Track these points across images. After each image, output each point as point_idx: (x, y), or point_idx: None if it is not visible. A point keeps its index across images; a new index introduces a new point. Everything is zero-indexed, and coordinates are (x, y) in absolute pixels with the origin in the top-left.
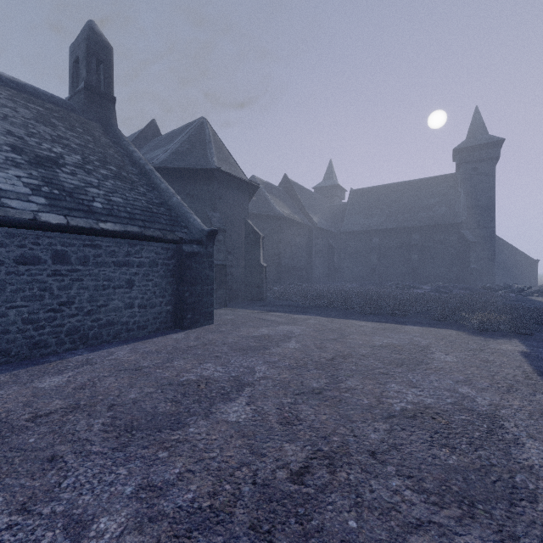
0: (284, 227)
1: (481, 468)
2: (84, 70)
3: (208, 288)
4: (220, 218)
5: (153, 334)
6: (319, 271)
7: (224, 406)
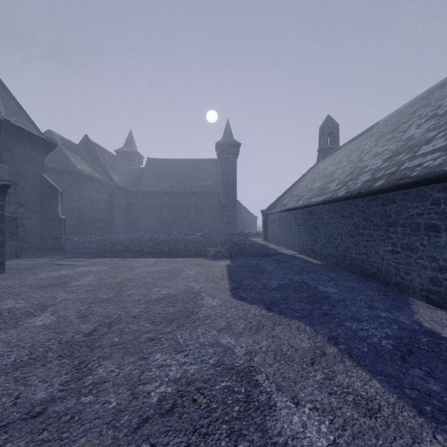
0: (85, 183)
1: (183, 310)
2: None
3: None
4: (9, 170)
5: None
6: (120, 223)
7: (30, 320)
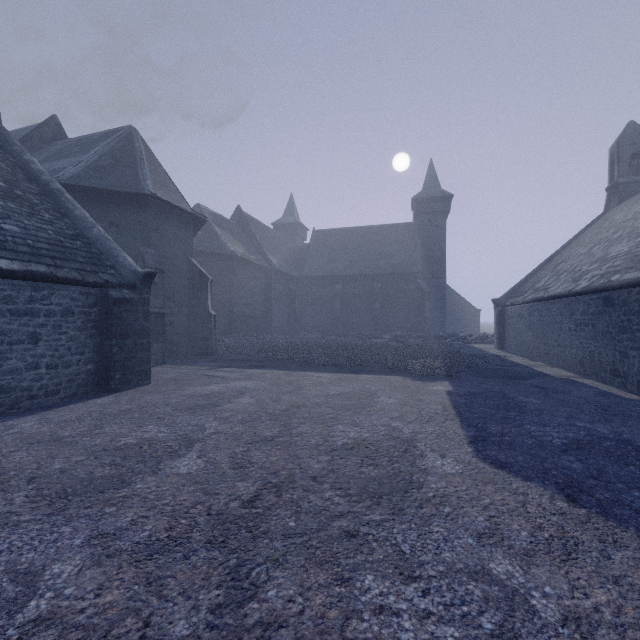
0: (237, 269)
1: (392, 475)
2: None
3: (143, 341)
4: (156, 256)
5: (68, 401)
6: (278, 320)
7: (173, 462)
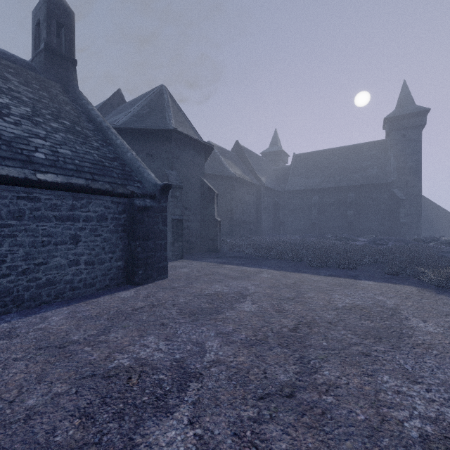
0: (236, 186)
1: None
2: (44, 32)
3: (161, 242)
4: (177, 176)
5: (102, 292)
6: (266, 225)
7: (155, 429)
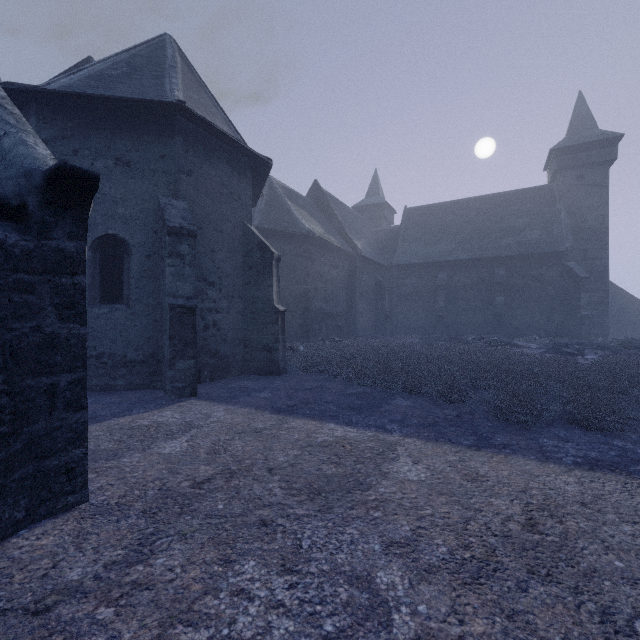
0: (315, 253)
1: None
2: None
3: (54, 381)
4: (186, 210)
5: None
6: (364, 320)
7: None
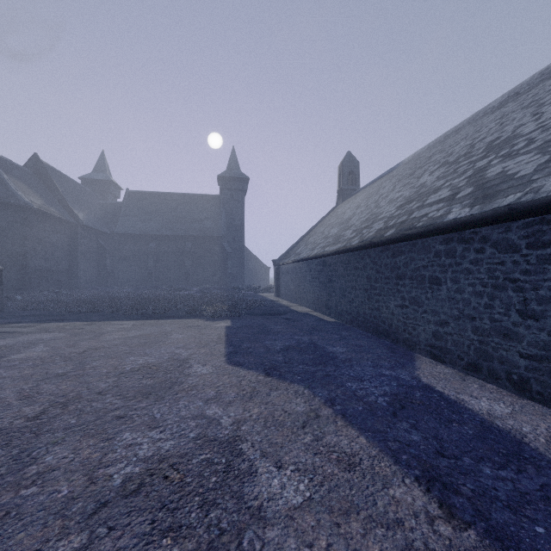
0: (34, 221)
1: (164, 381)
2: None
3: None
4: None
5: None
6: (86, 276)
7: None
